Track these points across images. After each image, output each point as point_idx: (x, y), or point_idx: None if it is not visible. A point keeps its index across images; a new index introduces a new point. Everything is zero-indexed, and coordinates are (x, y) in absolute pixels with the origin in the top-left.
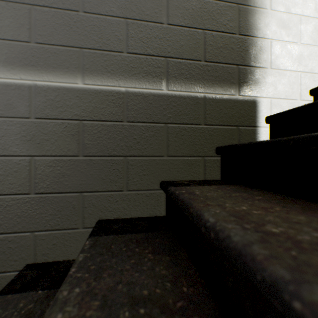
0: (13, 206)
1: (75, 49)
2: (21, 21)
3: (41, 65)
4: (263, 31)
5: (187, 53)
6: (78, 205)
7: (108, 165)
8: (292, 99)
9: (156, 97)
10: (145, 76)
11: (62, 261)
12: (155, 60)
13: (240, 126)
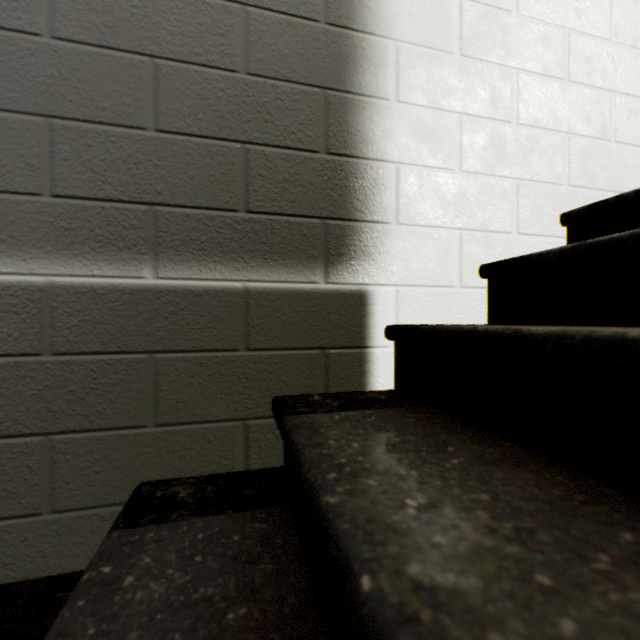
0: None
1: None
2: None
3: None
4: (380, 146)
5: (205, 195)
6: None
7: (0, 457)
8: (443, 286)
9: (127, 295)
10: (99, 248)
11: None
12: (126, 211)
13: (329, 349)
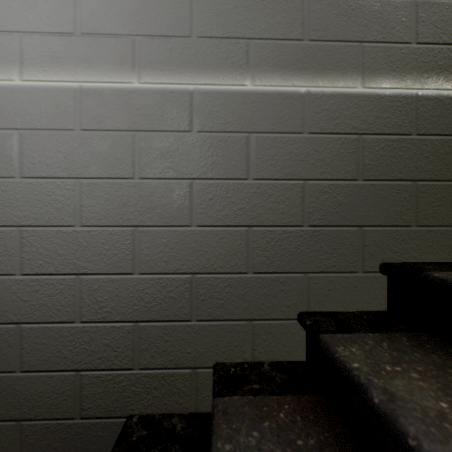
0: (284, 241)
1: (353, 44)
2: (292, 16)
3: (315, 68)
4: None
5: None
6: (357, 243)
7: (392, 192)
8: None
9: None
10: (439, 73)
11: (340, 312)
12: None
13: None
